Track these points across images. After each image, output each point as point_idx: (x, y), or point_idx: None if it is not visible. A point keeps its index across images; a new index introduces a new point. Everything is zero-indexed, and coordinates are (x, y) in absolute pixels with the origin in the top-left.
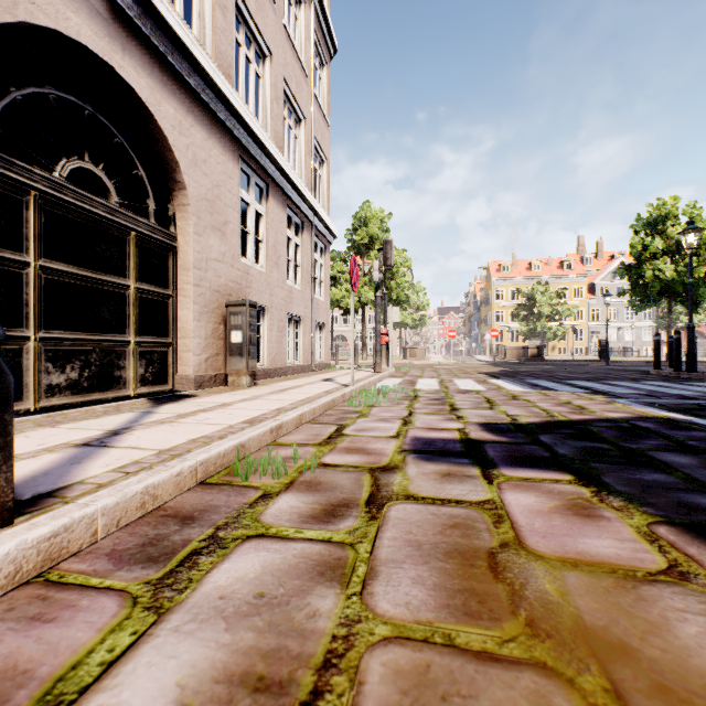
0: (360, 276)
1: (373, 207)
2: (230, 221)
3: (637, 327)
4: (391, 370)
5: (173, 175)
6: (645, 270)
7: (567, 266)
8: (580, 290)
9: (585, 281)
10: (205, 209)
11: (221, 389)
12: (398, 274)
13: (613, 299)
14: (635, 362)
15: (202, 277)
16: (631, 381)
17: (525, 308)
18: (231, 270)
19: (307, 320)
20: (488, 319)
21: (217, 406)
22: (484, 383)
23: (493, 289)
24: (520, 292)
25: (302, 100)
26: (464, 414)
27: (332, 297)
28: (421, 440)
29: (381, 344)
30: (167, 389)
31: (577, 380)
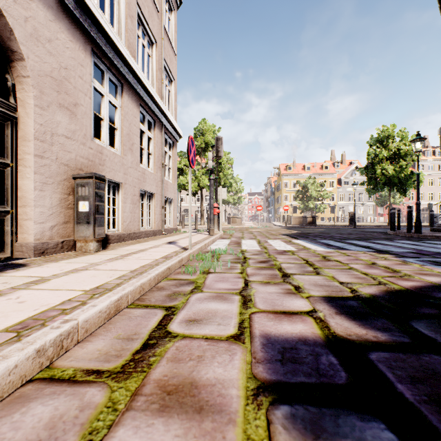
0: (199, 169)
1: (208, 123)
2: (80, 103)
3: (364, 205)
4: (221, 233)
5: (9, 44)
6: (377, 169)
7: (325, 168)
8: (333, 183)
9: (335, 177)
10: (50, 85)
11: (64, 256)
12: (225, 168)
13: (351, 188)
14: (370, 226)
15: (46, 149)
16: (387, 240)
17: (302, 193)
18: (82, 148)
19: (158, 196)
20: (279, 199)
21: (25, 284)
22: (291, 243)
23: (282, 181)
24: (298, 183)
25: (154, 28)
26: (299, 282)
27: (180, 182)
28: (277, 347)
29: (213, 214)
30: (2, 258)
31: (351, 239)
